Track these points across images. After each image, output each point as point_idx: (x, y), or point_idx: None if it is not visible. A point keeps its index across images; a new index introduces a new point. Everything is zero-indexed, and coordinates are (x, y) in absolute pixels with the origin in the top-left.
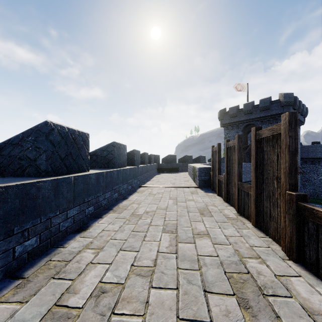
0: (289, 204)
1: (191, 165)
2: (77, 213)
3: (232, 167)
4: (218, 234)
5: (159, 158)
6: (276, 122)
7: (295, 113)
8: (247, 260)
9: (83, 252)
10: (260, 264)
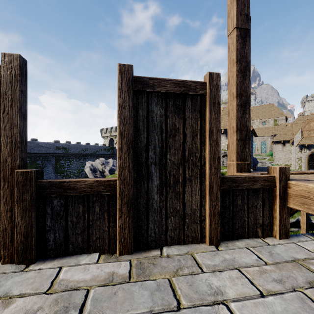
0: (22, 187)
1: None
2: None
3: None
4: None
5: None
6: None
7: (25, 63)
8: None
9: None
10: (5, 307)
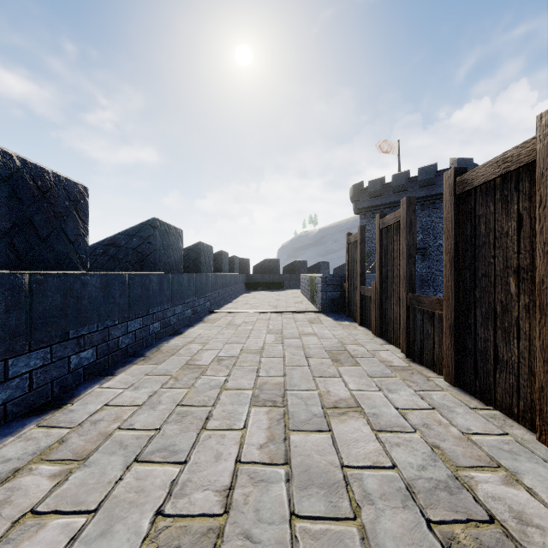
0: None
1: (307, 275)
2: (43, 365)
3: (393, 267)
4: (380, 404)
5: (248, 264)
6: None
7: None
8: (470, 474)
9: (27, 472)
10: (506, 485)
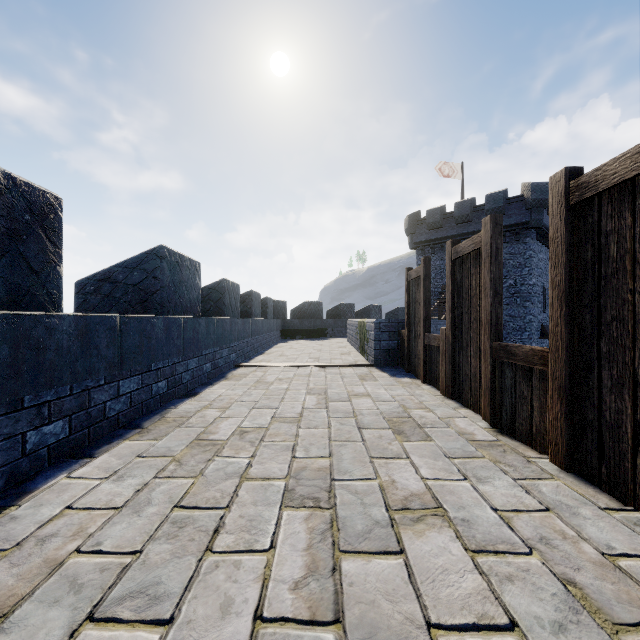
0: None
1: (356, 320)
2: None
3: (470, 308)
4: (469, 502)
5: (285, 307)
6: (517, 239)
7: None
8: (636, 636)
9: None
10: None
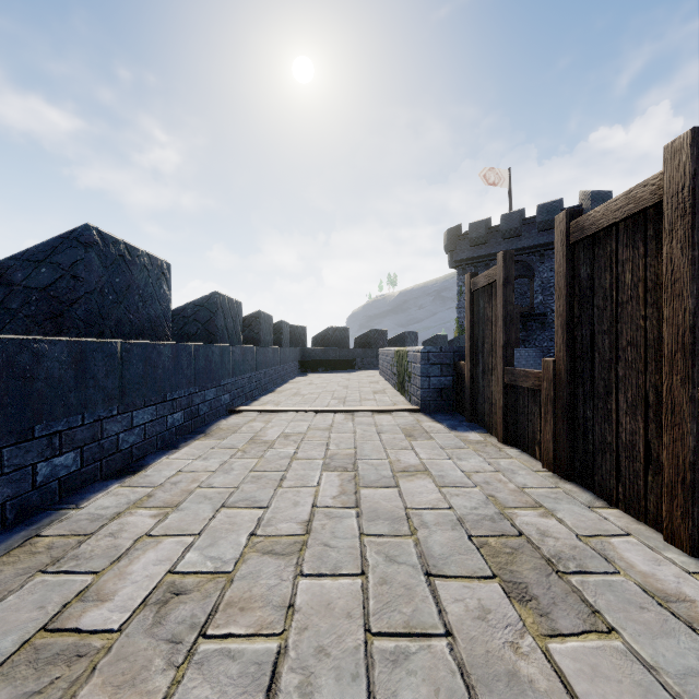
0: None
1: (392, 349)
2: None
3: (617, 323)
4: None
5: (305, 334)
6: None
7: None
8: None
9: None
10: None
